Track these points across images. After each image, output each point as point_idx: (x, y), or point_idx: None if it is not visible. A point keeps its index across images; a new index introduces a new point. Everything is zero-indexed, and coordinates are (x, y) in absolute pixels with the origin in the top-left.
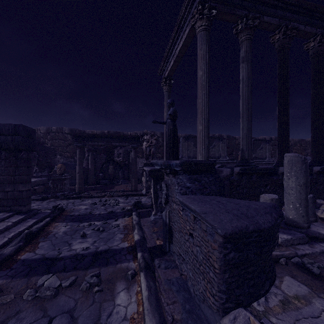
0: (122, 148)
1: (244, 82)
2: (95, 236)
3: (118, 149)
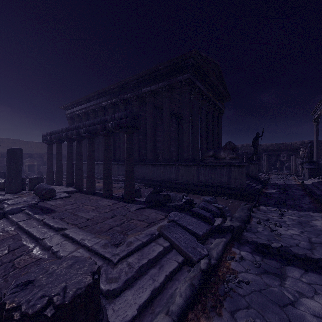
0: (285, 153)
1: None
2: (283, 178)
3: (282, 153)
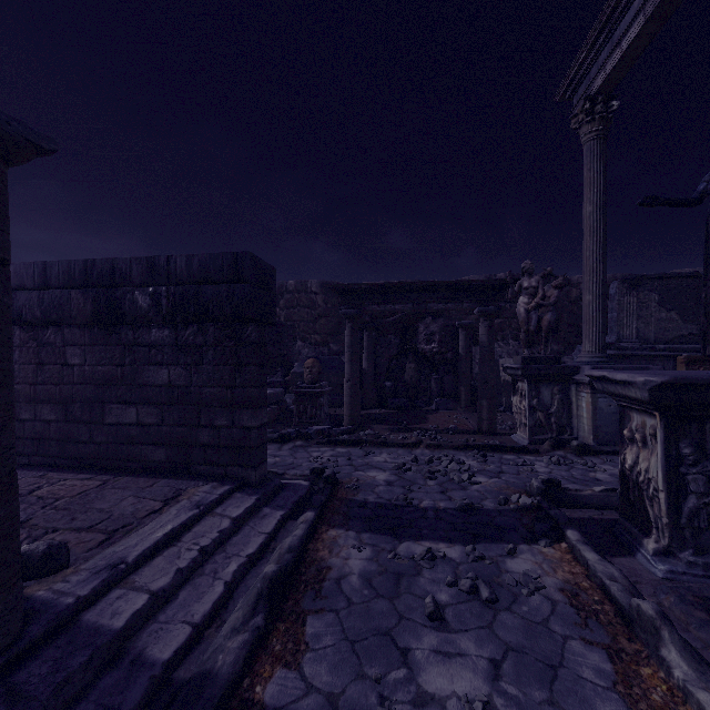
0: (436, 320)
1: None
2: (477, 625)
3: (426, 322)
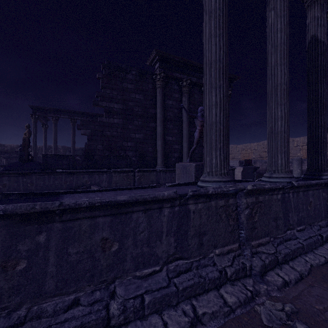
0: None
1: (53, 138)
2: None
3: None
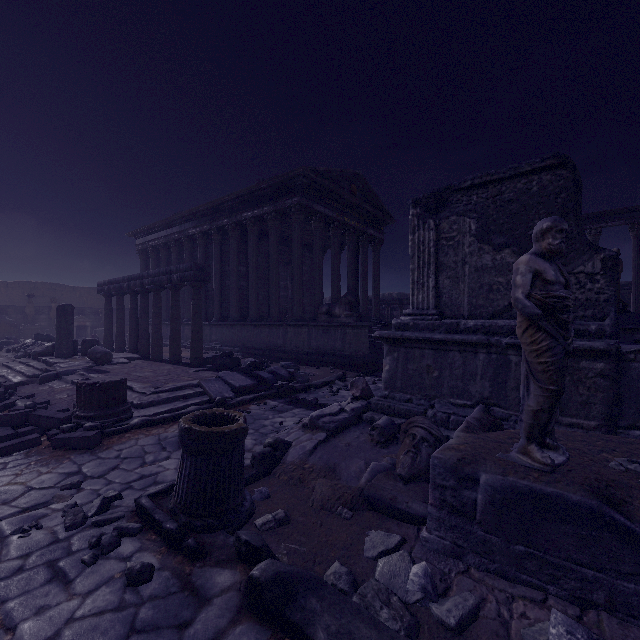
0: None
1: None
2: None
3: None
